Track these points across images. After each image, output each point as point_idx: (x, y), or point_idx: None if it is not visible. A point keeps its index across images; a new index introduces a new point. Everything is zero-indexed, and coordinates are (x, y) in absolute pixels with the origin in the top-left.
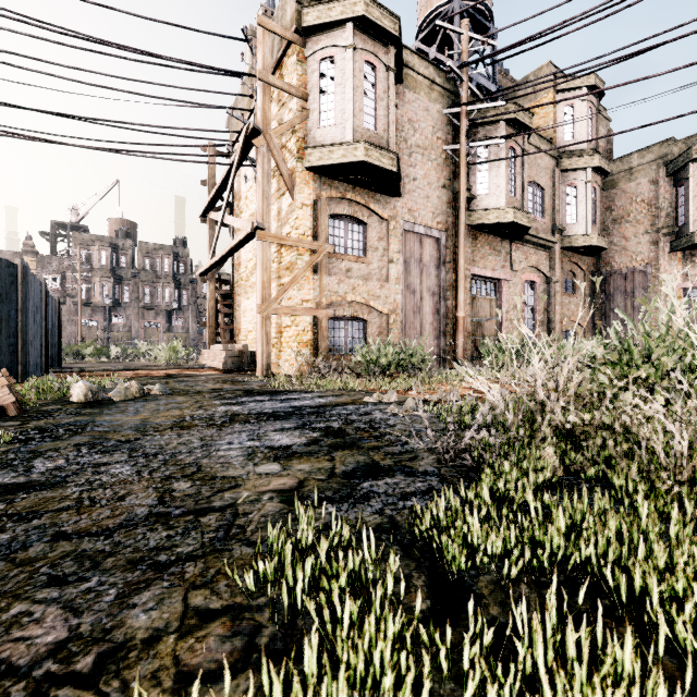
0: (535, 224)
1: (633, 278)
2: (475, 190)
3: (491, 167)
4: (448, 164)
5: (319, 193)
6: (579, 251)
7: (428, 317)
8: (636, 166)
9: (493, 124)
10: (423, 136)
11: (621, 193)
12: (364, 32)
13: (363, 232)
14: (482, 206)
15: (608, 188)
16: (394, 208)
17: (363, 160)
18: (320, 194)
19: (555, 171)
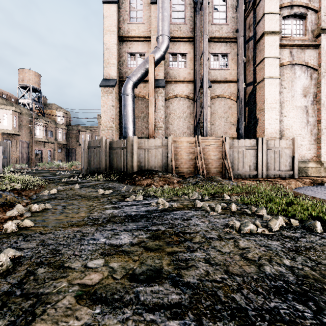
0: (51, 139)
1: (73, 150)
2: (36, 133)
3: (40, 130)
4: (30, 128)
5: (3, 136)
6: (62, 144)
7: (25, 158)
8: (74, 128)
9: (40, 122)
10: (24, 123)
11: (71, 132)
12: (14, 111)
13: (11, 142)
14: (38, 137)
15: (69, 130)
16: (18, 137)
17: (14, 133)
18: (3, 136)
19: (56, 128)
